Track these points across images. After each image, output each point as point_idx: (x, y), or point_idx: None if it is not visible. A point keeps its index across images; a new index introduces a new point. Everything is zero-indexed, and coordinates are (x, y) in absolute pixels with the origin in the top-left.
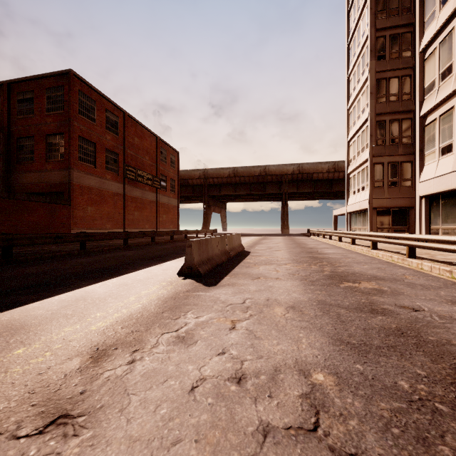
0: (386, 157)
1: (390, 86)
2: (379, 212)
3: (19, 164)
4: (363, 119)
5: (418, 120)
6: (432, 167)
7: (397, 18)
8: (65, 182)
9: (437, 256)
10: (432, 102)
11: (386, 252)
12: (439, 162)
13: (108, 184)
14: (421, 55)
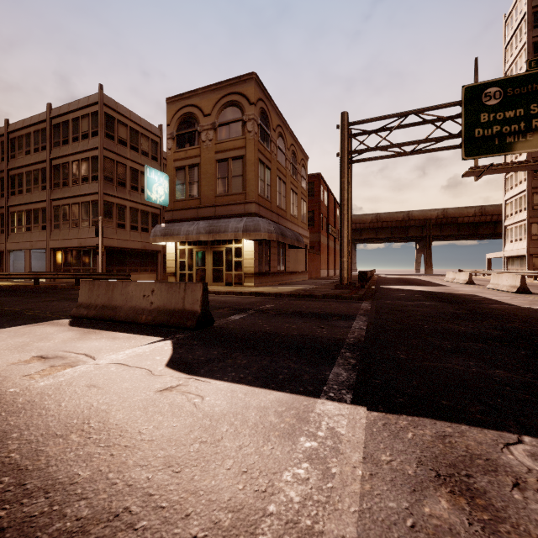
0: None
1: None
2: (535, 257)
3: None
4: (520, 188)
5: None
6: None
7: None
8: (314, 240)
9: None
10: None
11: None
12: None
13: (324, 239)
14: None
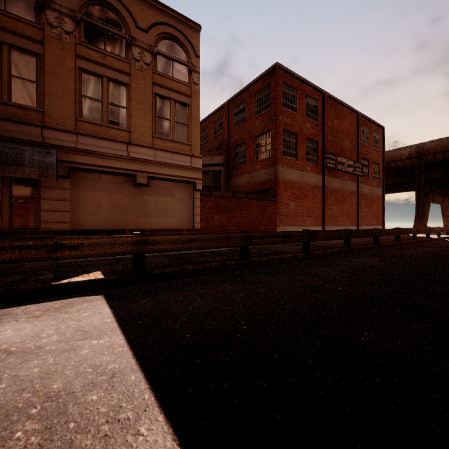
0: None
1: None
2: None
3: (235, 169)
4: None
5: None
6: None
7: None
8: (271, 178)
9: None
10: None
11: None
12: None
13: (308, 176)
14: None
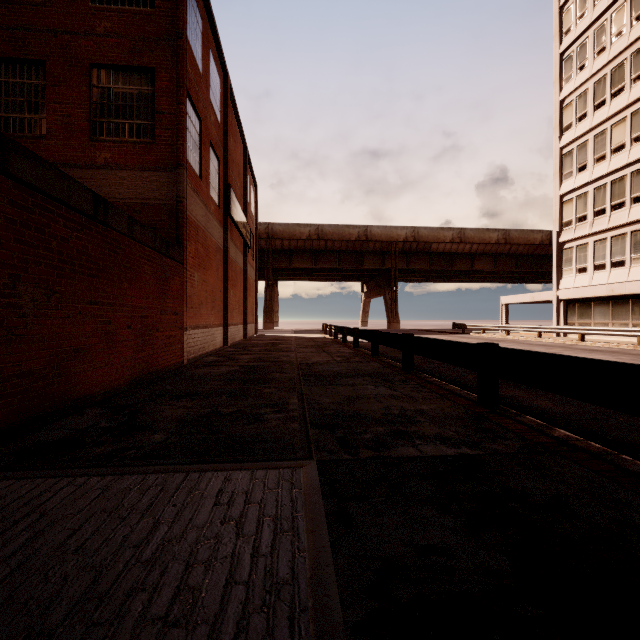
0: None
1: None
2: None
3: None
4: (621, 160)
5: None
6: None
7: None
8: (157, 200)
9: None
10: None
11: None
12: None
13: (211, 223)
14: None
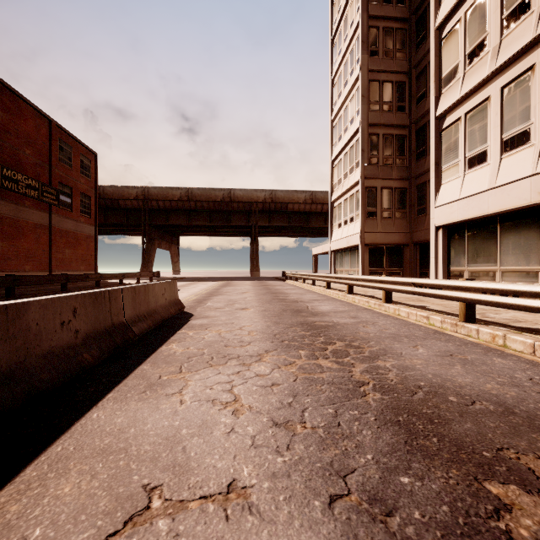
0: (379, 180)
1: (384, 92)
2: (372, 250)
3: None
4: (352, 131)
5: (434, 122)
6: (454, 185)
7: (392, 8)
8: None
9: (487, 313)
10: (456, 94)
11: (411, 308)
12: (466, 178)
13: None
14: (437, 34)
